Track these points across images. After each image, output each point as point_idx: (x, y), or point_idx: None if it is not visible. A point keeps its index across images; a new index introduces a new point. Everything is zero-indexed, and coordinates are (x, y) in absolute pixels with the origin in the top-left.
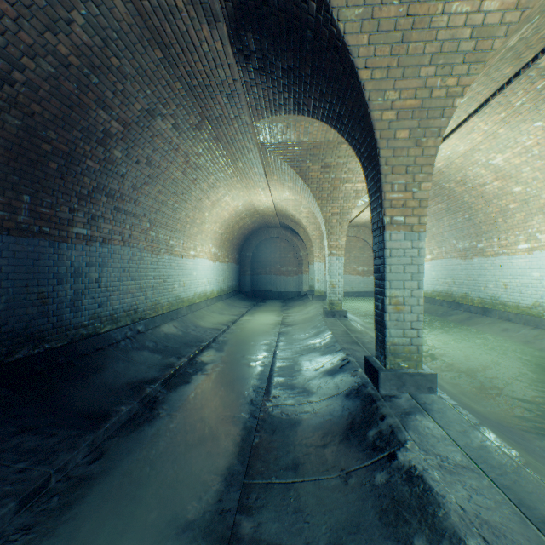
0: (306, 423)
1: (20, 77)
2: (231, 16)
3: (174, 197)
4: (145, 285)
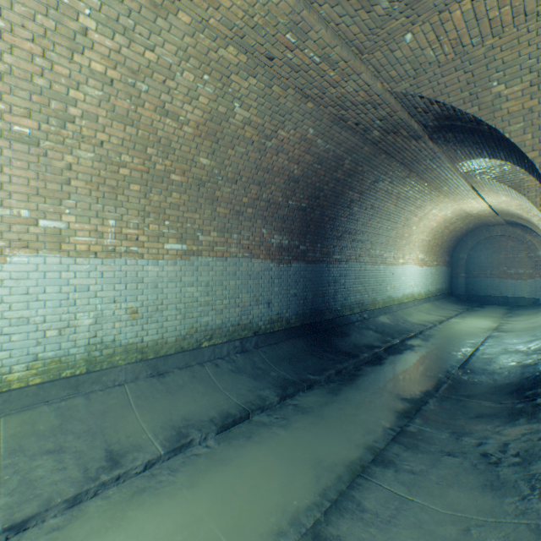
0: (484, 385)
1: (321, 194)
2: (429, 131)
3: (387, 223)
4: (367, 287)
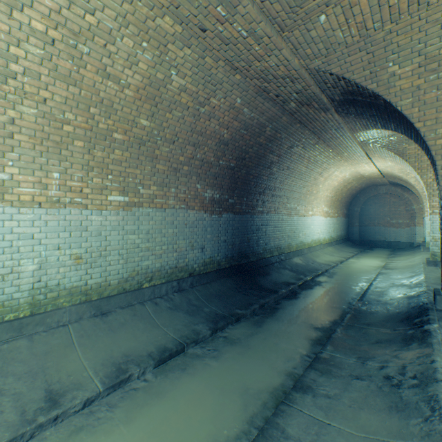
0: (380, 314)
1: (247, 156)
2: (336, 105)
3: (300, 182)
4: (284, 234)
